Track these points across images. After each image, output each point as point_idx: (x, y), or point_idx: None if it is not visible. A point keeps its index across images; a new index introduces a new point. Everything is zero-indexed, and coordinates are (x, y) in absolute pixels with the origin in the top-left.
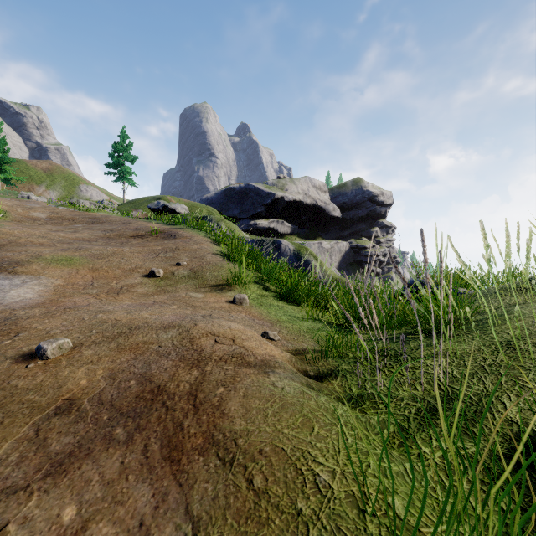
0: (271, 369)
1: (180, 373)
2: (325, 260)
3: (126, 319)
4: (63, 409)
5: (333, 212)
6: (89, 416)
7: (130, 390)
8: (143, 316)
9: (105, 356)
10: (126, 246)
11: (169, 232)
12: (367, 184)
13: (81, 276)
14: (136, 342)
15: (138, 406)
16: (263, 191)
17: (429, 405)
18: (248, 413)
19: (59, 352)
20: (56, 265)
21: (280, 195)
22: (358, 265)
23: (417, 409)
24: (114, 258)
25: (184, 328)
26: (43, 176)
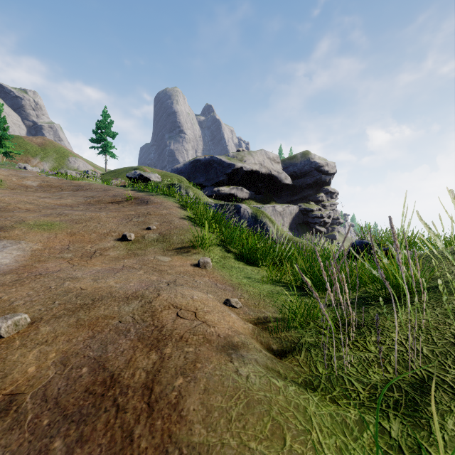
0: (234, 349)
1: (137, 356)
2: (278, 221)
3: (92, 288)
4: (0, 408)
5: (285, 180)
6: (27, 420)
7: (80, 381)
8: (109, 285)
9: (62, 334)
10: (103, 211)
11: (142, 198)
12: (314, 156)
13: (59, 240)
14: (96, 316)
15: (85, 405)
16: (225, 162)
17: (407, 397)
18: (209, 415)
19: (14, 329)
20: (37, 230)
21: (240, 166)
22: (306, 225)
23: (395, 401)
24: (91, 223)
25: (147, 299)
26: (38, 150)
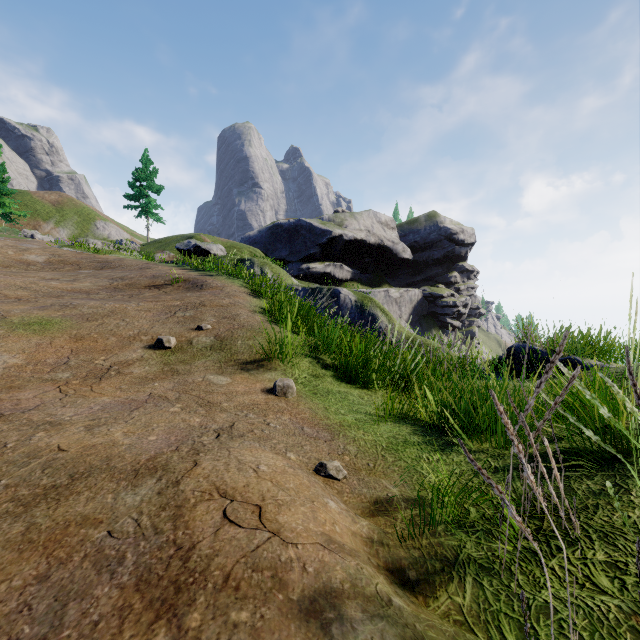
0: (336, 608)
1: (125, 639)
2: (393, 311)
3: (78, 447)
4: None
5: (403, 253)
6: None
7: None
8: (111, 440)
9: None
10: (134, 301)
11: (195, 280)
12: (444, 219)
13: (54, 349)
14: (66, 518)
15: None
16: (317, 228)
17: None
18: None
19: None
20: (22, 332)
21: (339, 233)
22: (432, 317)
23: None
24: (111, 319)
25: (172, 475)
26: (52, 210)
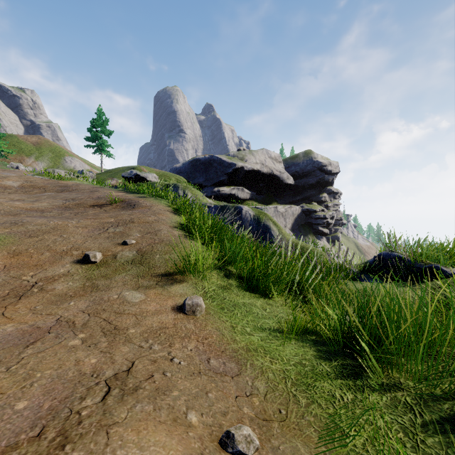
0: None
1: None
2: (280, 222)
3: None
4: None
5: (287, 180)
6: None
7: None
8: None
9: None
10: (76, 218)
11: (130, 201)
12: (316, 155)
13: None
14: None
15: None
16: (225, 161)
17: None
18: None
19: None
20: None
21: (241, 165)
22: (308, 226)
23: None
24: (50, 235)
25: None
26: (33, 149)
